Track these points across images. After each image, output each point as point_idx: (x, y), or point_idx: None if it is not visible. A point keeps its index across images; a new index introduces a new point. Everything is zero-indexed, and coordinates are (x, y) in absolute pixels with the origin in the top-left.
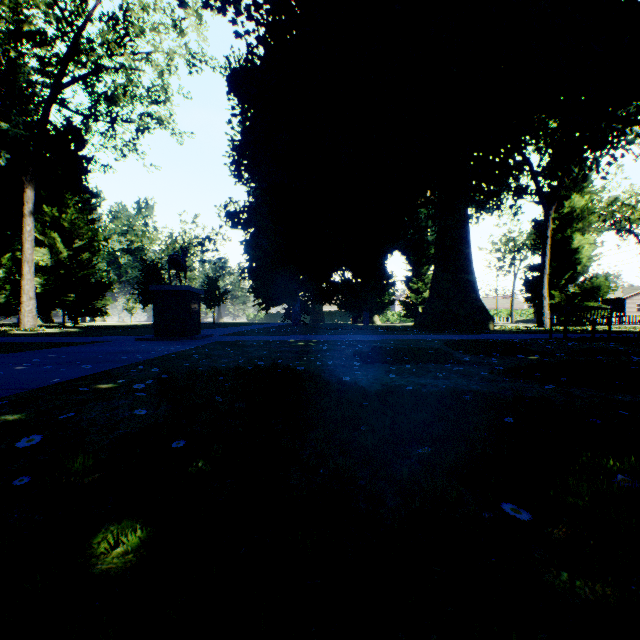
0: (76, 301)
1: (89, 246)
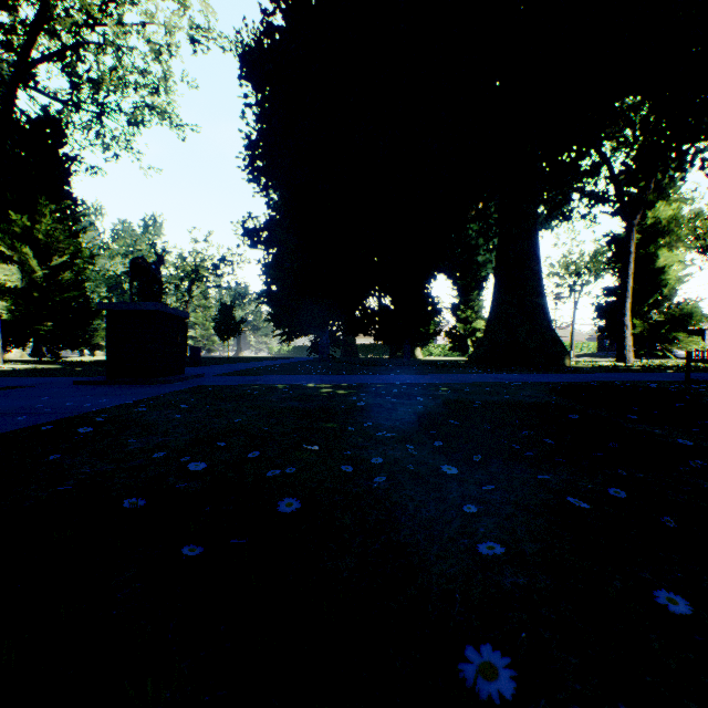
0: (54, 331)
1: (71, 264)
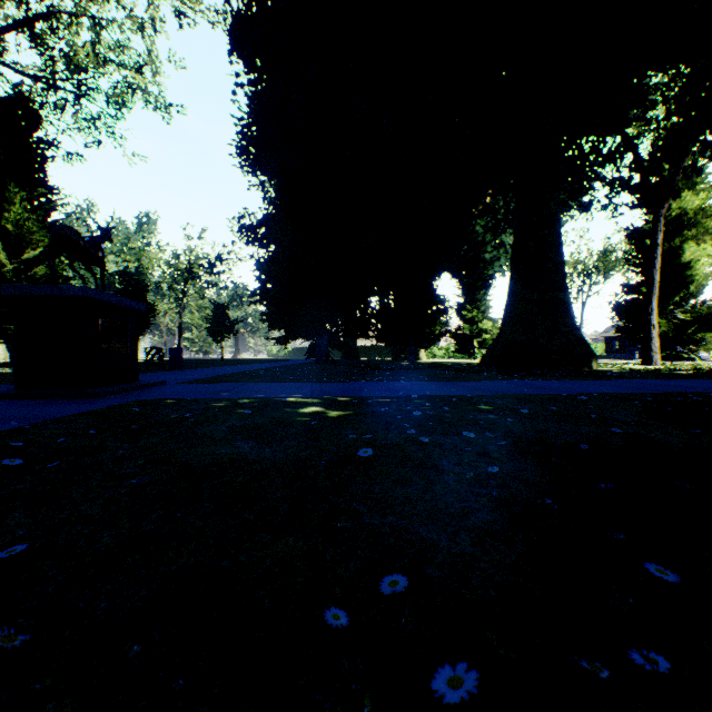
0: None
1: (46, 258)
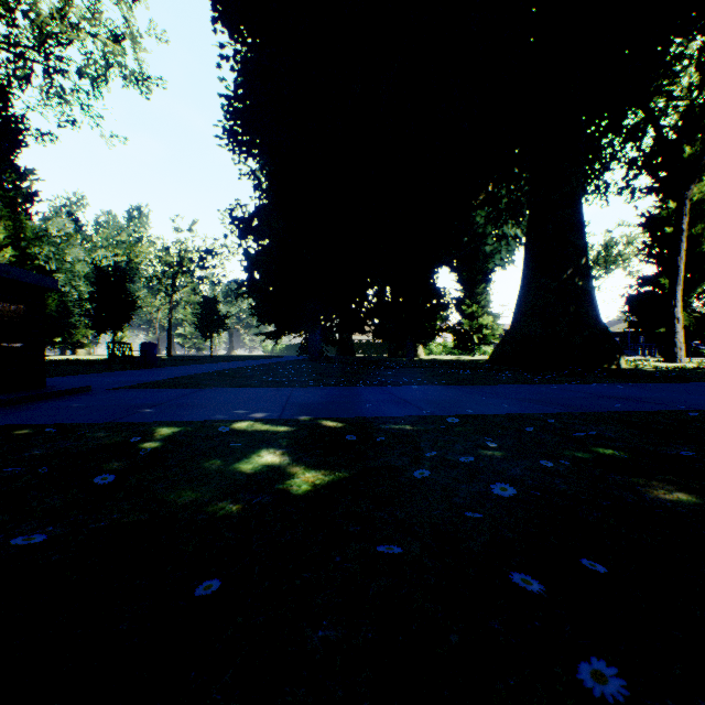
0: None
1: (13, 245)
